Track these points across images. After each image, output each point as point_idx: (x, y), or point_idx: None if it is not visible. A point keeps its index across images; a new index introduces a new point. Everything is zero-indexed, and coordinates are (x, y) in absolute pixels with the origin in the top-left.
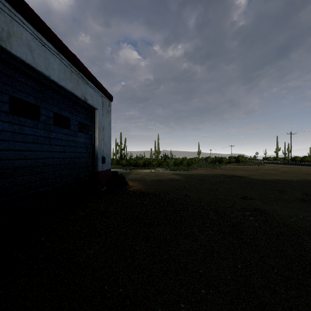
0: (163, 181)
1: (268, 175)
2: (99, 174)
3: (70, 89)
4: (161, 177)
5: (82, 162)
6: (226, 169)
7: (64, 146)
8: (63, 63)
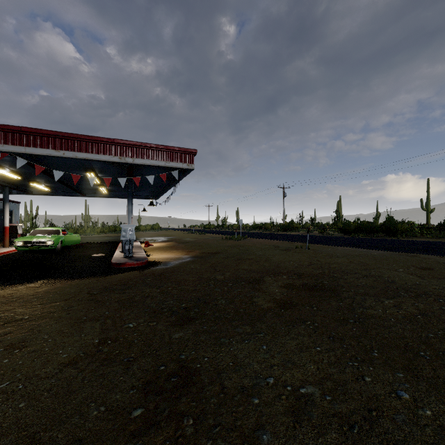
0: None
1: None
2: None
3: None
4: None
5: None
6: None
7: None
8: None
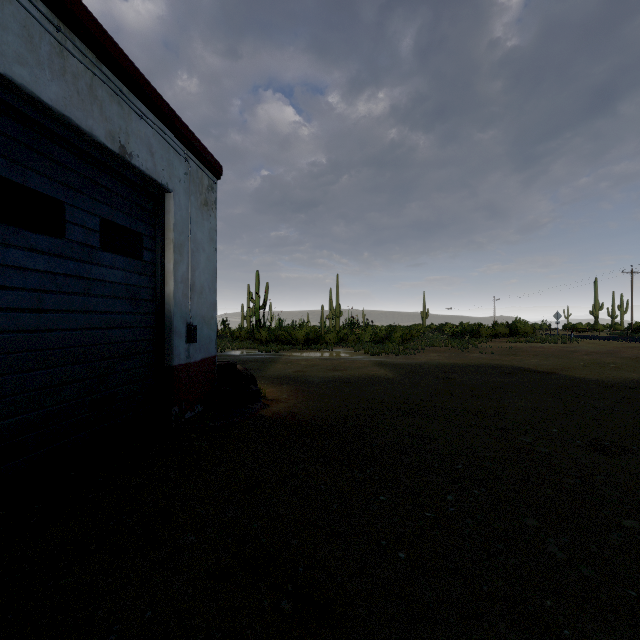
0: (352, 384)
1: (606, 367)
2: (177, 374)
3: (57, 104)
4: (346, 371)
5: (119, 340)
6: (494, 352)
7: (39, 291)
8: (19, 3)
